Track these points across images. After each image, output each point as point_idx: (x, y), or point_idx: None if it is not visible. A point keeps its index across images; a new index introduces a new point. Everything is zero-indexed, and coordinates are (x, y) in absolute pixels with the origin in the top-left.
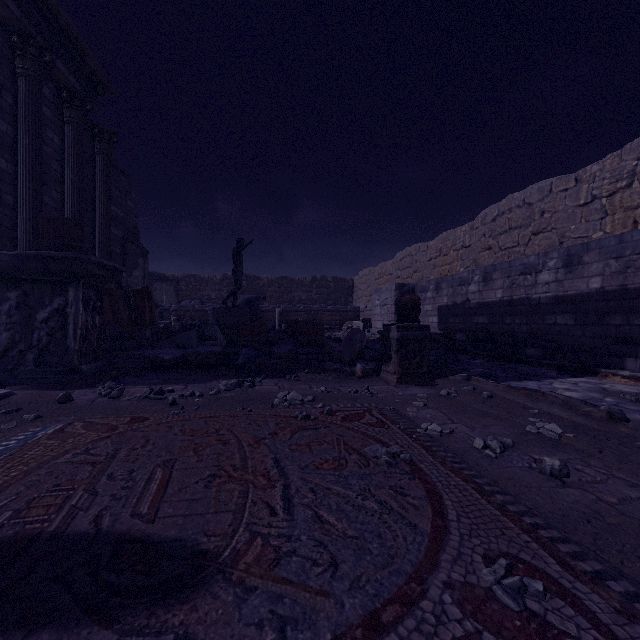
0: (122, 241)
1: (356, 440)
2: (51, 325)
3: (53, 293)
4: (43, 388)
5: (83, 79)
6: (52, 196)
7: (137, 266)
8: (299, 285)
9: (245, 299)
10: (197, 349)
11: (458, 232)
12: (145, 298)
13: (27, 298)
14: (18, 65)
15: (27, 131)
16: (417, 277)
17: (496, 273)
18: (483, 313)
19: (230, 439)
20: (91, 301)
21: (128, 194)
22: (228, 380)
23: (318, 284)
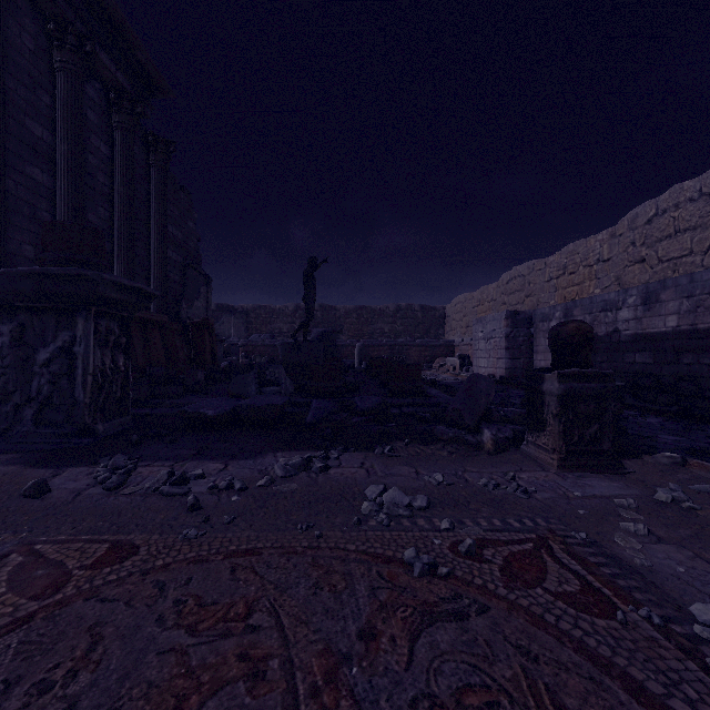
0: (182, 267)
1: (578, 685)
2: (54, 370)
3: (58, 326)
4: (29, 462)
5: (133, 77)
6: (98, 214)
7: (199, 296)
8: (381, 315)
9: (319, 332)
10: (252, 401)
11: (591, 242)
12: (205, 332)
13: (24, 333)
14: (56, 58)
15: (66, 136)
16: (531, 303)
17: (666, 292)
18: (643, 349)
19: (270, 655)
20: (111, 336)
21: (189, 214)
22: (290, 453)
23: (403, 314)
